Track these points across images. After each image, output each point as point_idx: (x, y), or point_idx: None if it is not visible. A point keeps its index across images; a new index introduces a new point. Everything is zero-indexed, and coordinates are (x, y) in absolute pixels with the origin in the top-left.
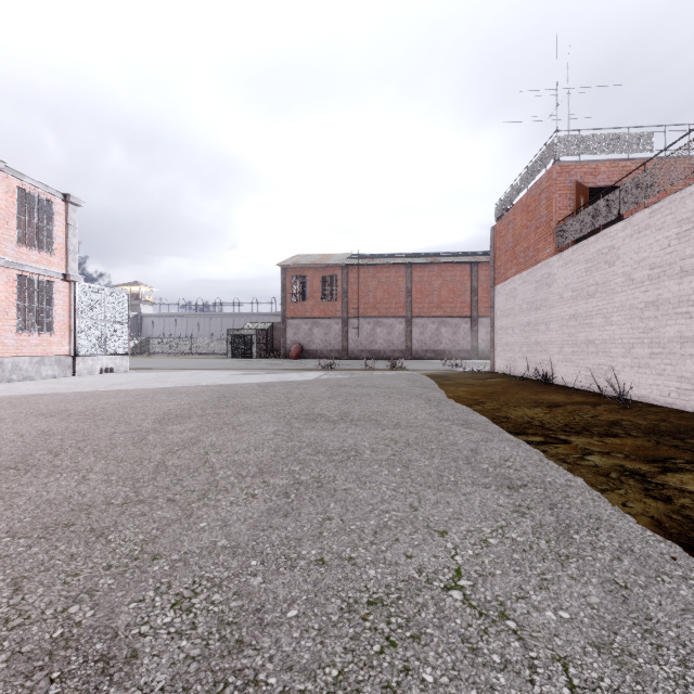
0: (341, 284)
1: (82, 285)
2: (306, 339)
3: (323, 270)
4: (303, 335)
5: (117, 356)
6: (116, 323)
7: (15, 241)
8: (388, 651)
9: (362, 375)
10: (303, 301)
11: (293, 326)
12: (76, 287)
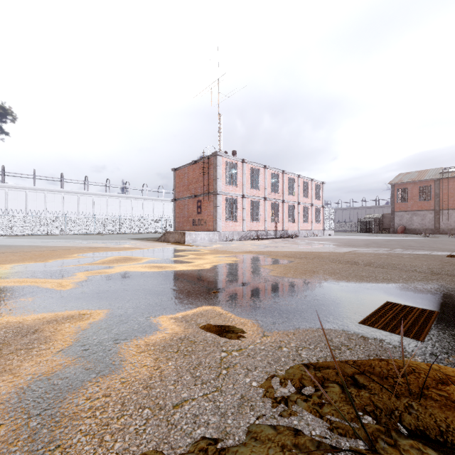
0: (433, 190)
1: (325, 208)
2: (407, 223)
3: (420, 183)
4: (405, 221)
5: (331, 230)
6: (331, 219)
7: (315, 199)
8: (436, 247)
9: (445, 239)
10: (405, 202)
11: (398, 216)
12: (324, 209)
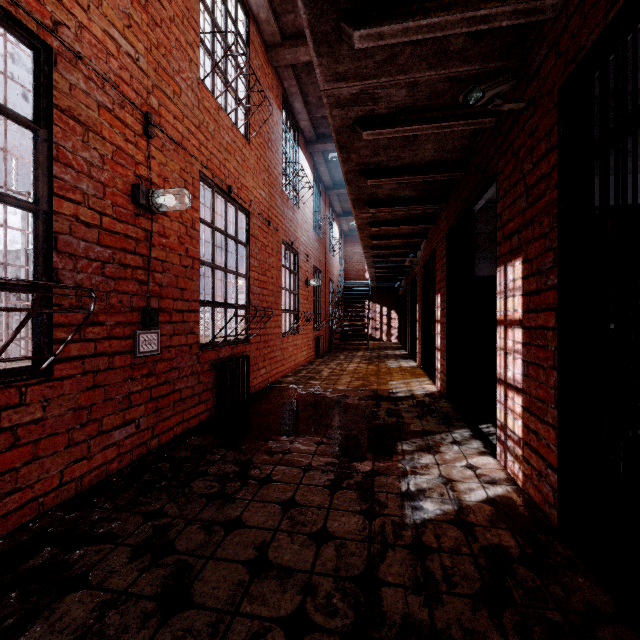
0: None
1: None
2: None
3: None
4: None
5: None
6: None
7: None
8: None
9: None
10: None
11: None
12: None
